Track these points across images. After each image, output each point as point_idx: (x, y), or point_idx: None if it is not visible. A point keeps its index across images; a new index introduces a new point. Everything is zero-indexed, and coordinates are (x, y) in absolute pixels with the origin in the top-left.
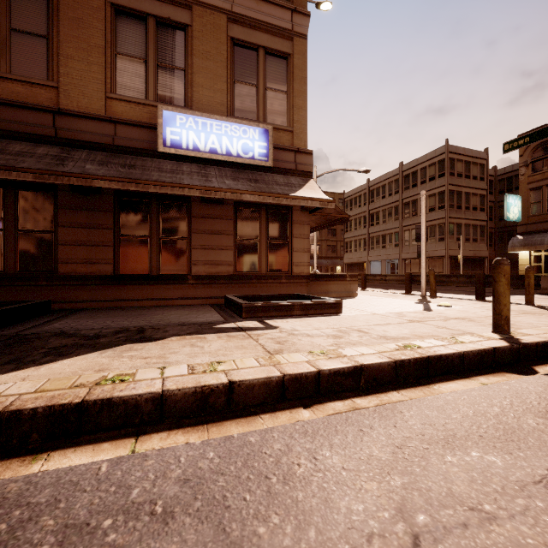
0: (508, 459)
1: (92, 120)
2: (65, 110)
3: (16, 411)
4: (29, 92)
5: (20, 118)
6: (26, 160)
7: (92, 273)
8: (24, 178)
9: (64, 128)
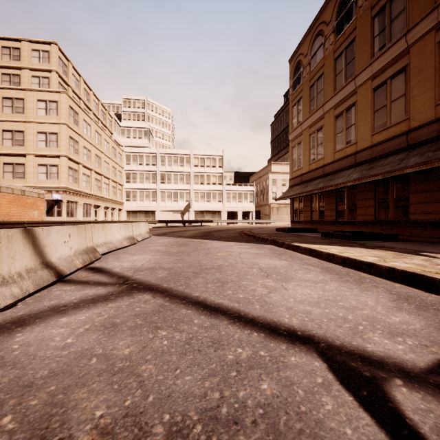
0: (318, 271)
1: (425, 126)
2: (411, 128)
3: (306, 247)
4: (397, 128)
5: (393, 144)
6: (386, 167)
7: (427, 220)
8: (378, 178)
9: (411, 139)
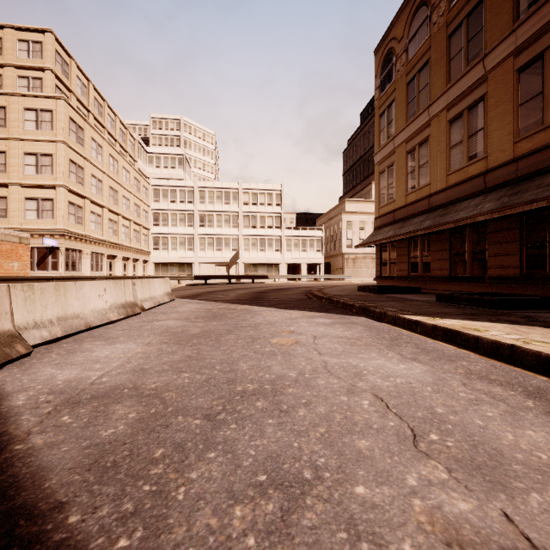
0: (535, 408)
1: None
2: None
3: (436, 325)
4: None
5: None
6: None
7: None
8: (540, 206)
9: None
